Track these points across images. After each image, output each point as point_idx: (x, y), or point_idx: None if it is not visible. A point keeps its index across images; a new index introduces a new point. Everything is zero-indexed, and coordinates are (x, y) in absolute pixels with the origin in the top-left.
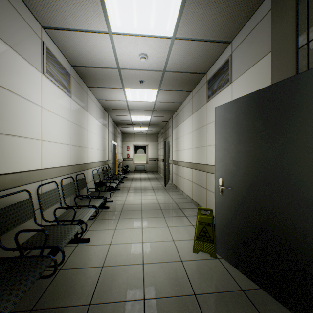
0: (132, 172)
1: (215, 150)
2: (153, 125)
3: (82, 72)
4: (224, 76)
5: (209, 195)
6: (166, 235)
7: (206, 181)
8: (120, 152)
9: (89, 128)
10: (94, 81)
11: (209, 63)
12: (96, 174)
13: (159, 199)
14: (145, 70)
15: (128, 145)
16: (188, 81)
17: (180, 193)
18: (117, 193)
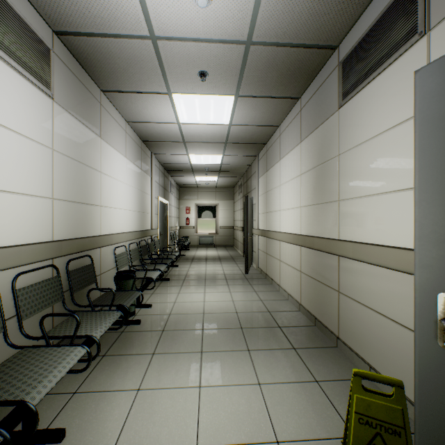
0: (194, 247)
1: (416, 204)
2: (227, 173)
3: (82, 51)
4: (397, 26)
5: (345, 307)
6: (257, 417)
7: (338, 274)
8: (175, 216)
9: (107, 170)
10: (110, 76)
11: (350, 14)
12: (123, 255)
13: (237, 301)
14: (208, 42)
15: (188, 204)
16: (296, 71)
17: (274, 288)
18: (162, 287)
